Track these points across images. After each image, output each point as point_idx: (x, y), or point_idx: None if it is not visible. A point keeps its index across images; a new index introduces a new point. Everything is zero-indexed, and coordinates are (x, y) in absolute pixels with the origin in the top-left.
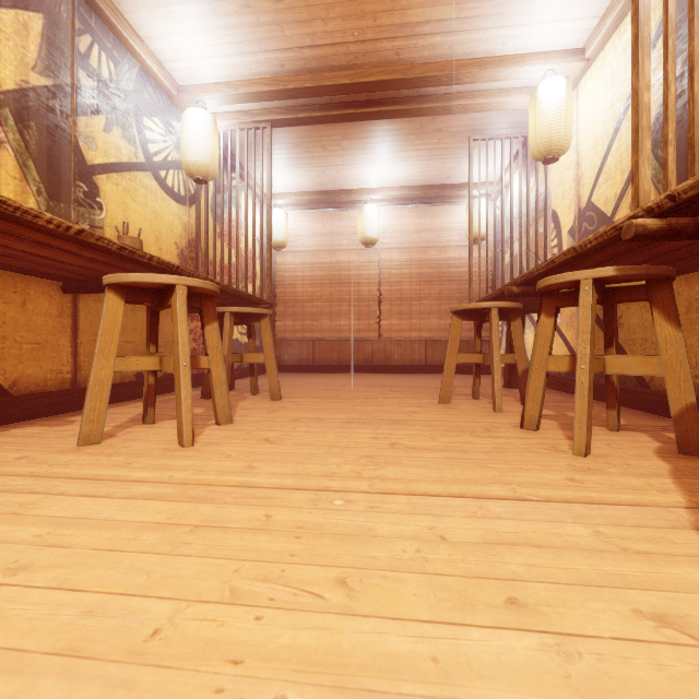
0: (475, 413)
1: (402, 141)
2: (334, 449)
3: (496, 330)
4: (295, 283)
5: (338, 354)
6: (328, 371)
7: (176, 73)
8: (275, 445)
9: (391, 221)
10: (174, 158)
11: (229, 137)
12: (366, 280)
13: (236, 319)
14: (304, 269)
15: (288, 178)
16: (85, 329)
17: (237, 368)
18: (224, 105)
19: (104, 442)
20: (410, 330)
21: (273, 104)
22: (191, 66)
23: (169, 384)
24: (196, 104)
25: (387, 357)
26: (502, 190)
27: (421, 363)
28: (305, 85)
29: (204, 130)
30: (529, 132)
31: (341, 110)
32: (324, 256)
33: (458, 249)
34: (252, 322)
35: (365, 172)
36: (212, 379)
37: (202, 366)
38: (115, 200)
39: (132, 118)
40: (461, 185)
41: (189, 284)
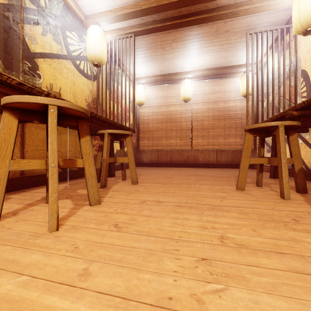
0: (269, 199)
1: (205, 40)
2: (170, 243)
3: (283, 141)
4: (149, 122)
5: (170, 157)
6: (165, 166)
7: (84, 8)
8: (121, 232)
9: (198, 88)
10: (84, 55)
11: (113, 43)
12: (184, 119)
13: (112, 137)
14: (153, 115)
15: (145, 68)
16: (29, 143)
17: (119, 164)
18: (110, 26)
19: (1, 222)
20: (208, 145)
21: (135, 23)
22: (91, 2)
23: (81, 173)
24: (94, 24)
25: (195, 159)
26: (267, 61)
27: (214, 162)
28: (152, 5)
29: (98, 37)
30: (293, 15)
31: (172, 21)
32: (163, 108)
33: (234, 101)
34: (121, 139)
35: (184, 62)
36: (85, 175)
37: (78, 166)
38: (48, 73)
39: (59, 30)
40: (237, 65)
41: (59, 105)
